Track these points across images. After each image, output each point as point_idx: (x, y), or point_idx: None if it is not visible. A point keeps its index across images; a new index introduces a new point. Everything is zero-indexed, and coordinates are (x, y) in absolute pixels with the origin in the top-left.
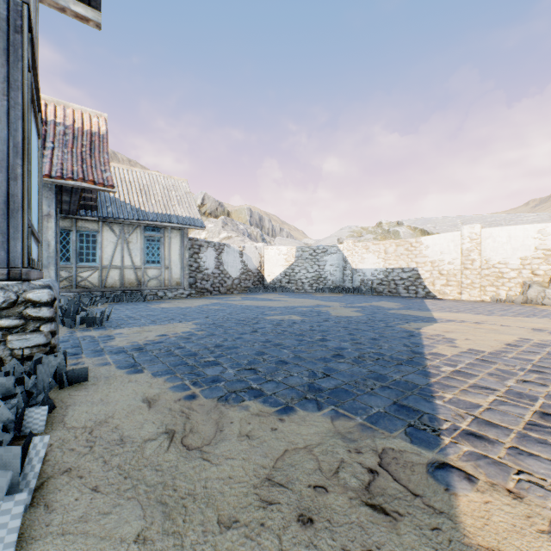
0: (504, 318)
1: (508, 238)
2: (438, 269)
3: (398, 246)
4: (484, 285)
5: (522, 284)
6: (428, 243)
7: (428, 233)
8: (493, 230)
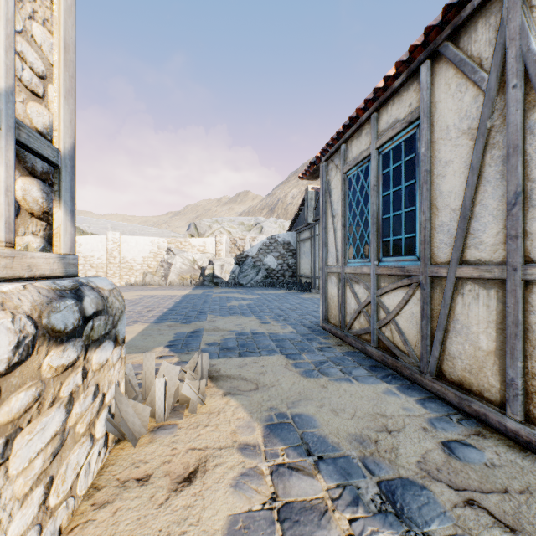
0: (125, 293)
1: (136, 244)
2: (90, 263)
3: None
4: (122, 274)
5: (143, 273)
6: (82, 241)
7: (84, 232)
8: (128, 237)
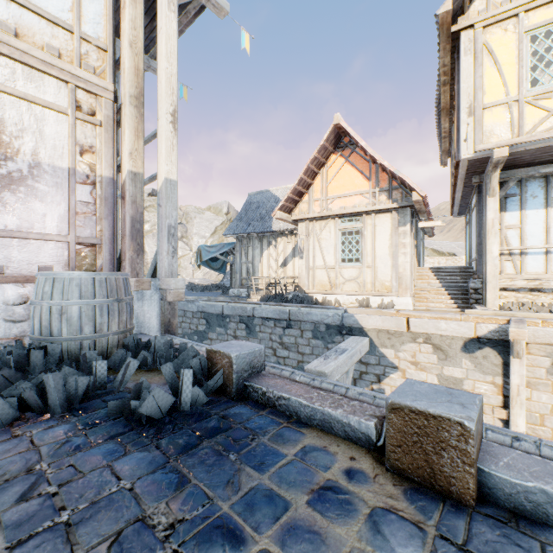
0: None
1: None
2: None
3: (447, 260)
4: None
5: None
6: None
7: (439, 251)
8: None
